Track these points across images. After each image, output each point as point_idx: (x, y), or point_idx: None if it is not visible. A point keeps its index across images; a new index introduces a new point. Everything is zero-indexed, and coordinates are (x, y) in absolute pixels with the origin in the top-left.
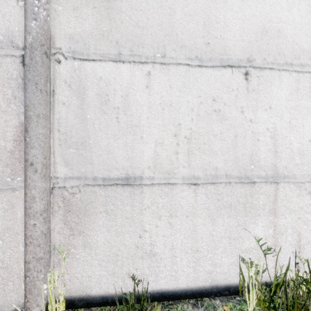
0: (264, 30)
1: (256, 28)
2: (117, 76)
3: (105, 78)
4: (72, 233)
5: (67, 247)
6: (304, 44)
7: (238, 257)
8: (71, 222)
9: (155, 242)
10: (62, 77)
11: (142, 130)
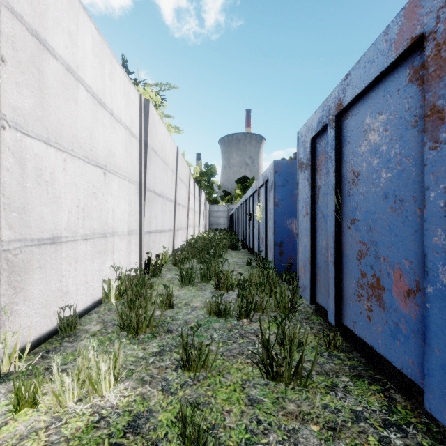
0: (110, 151)
1: (108, 148)
2: (47, 156)
3: (40, 155)
4: (15, 292)
5: (11, 306)
6: (121, 163)
7: (102, 281)
8: (14, 282)
9: (68, 283)
10: (6, 143)
11: (61, 201)
